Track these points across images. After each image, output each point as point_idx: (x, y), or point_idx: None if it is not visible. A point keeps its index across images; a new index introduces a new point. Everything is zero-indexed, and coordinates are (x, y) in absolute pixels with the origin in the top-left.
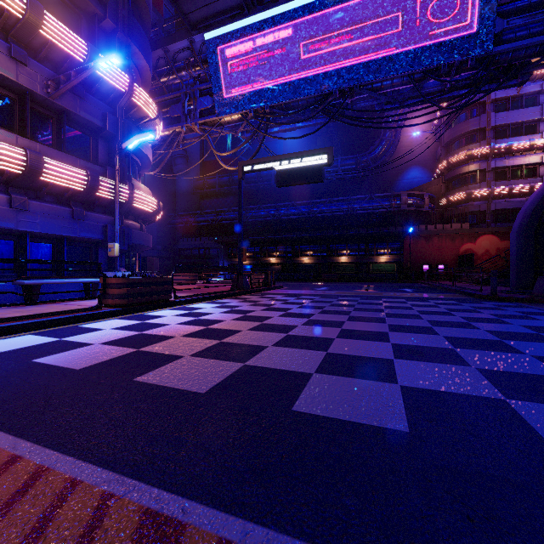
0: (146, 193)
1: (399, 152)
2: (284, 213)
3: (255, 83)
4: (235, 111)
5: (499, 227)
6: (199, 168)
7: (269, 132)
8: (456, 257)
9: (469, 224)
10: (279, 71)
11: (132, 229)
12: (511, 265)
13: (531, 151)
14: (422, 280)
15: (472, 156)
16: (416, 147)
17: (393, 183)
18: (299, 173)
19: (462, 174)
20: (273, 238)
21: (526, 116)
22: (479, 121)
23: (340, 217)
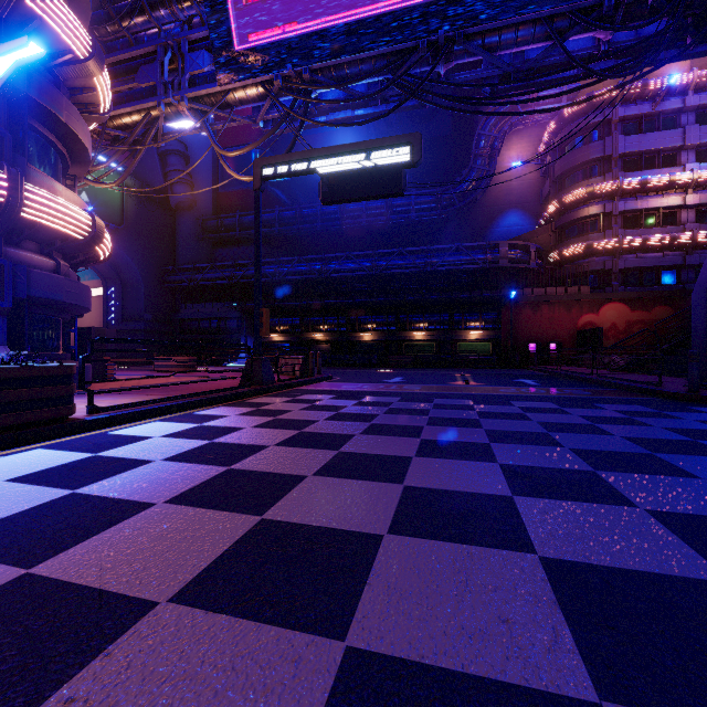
0: (71, 202)
1: (493, 190)
2: (335, 269)
3: (284, 26)
4: (249, 76)
5: (629, 292)
6: (211, 202)
7: (309, 123)
8: (573, 332)
9: (589, 288)
10: (325, 4)
11: (29, 268)
12: (694, 343)
13: (670, 190)
14: (528, 364)
15: (593, 195)
16: (515, 183)
17: (484, 231)
18: (361, 179)
19: (580, 219)
20: (319, 304)
21: (664, 142)
22: (603, 146)
23: (415, 275)
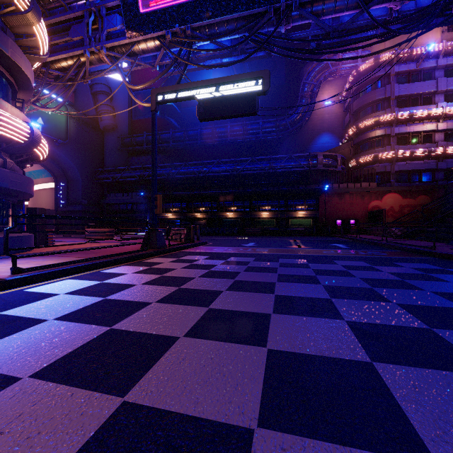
0: (15, 116)
1: (312, 120)
2: (209, 170)
3: None
4: (148, 32)
5: (402, 186)
6: (127, 126)
7: (191, 67)
8: (365, 213)
9: (376, 184)
10: None
11: None
12: None
13: (428, 120)
14: (336, 233)
15: (378, 122)
16: (327, 116)
17: (307, 147)
18: (227, 103)
19: (370, 139)
20: (198, 194)
21: (424, 89)
22: (385, 91)
23: (262, 175)
